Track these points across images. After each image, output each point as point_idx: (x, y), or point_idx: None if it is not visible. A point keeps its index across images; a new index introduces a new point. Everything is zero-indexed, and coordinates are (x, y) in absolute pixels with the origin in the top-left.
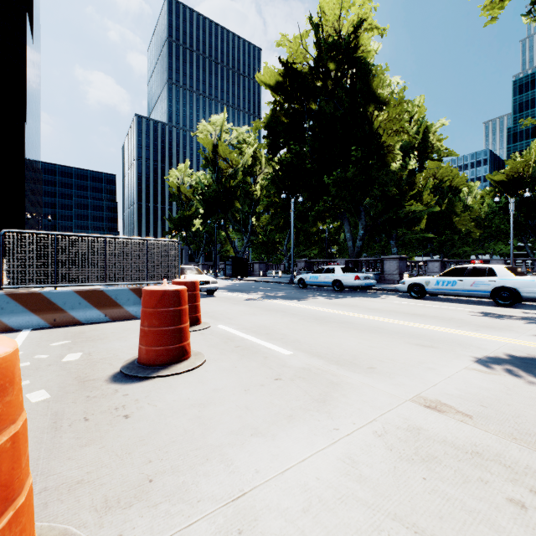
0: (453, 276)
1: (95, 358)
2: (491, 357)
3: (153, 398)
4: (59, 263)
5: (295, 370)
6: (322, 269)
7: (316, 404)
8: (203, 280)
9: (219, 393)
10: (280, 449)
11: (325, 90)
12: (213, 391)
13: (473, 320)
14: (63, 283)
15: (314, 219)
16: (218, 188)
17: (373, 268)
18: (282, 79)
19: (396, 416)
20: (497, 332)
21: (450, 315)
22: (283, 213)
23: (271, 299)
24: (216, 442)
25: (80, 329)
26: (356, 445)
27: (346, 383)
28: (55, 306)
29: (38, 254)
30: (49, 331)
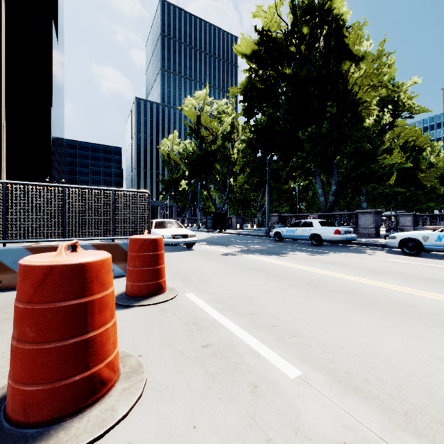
0: None
1: None
2: None
3: None
4: (8, 216)
5: None
6: (298, 223)
7: None
8: (181, 234)
9: None
10: None
11: (299, 53)
12: None
13: None
14: (13, 239)
15: (285, 178)
16: (200, 152)
17: (348, 222)
18: (258, 48)
19: None
20: None
21: None
22: (258, 173)
23: (250, 254)
24: None
25: None
26: None
27: None
28: (2, 266)
29: None
30: None
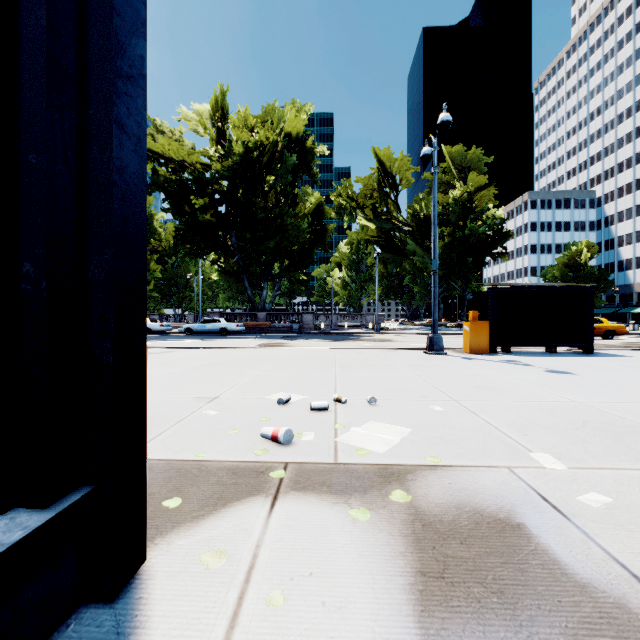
0: None
1: None
2: None
3: None
4: None
5: None
6: None
7: None
8: None
9: None
10: None
11: None
12: None
13: None
14: None
15: None
16: None
17: None
18: None
19: None
20: None
21: None
22: None
23: None
24: None
25: None
26: None
27: None
28: None
29: None
30: None
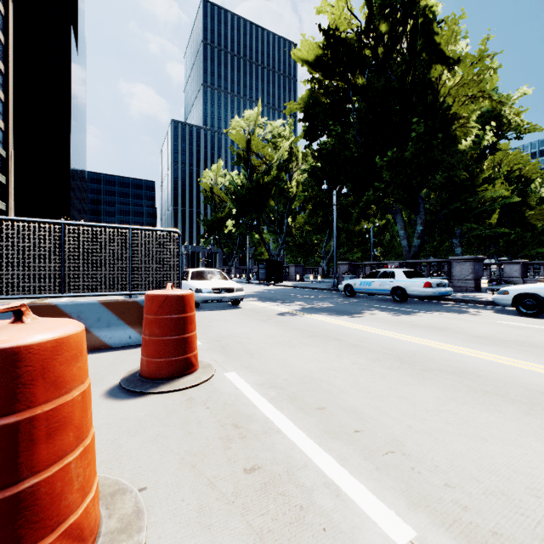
0: None
1: None
2: None
3: None
4: None
5: None
6: (376, 273)
7: None
8: (224, 287)
9: None
10: None
11: (375, 58)
12: None
13: None
14: None
15: (357, 217)
16: (250, 185)
17: (439, 272)
18: (323, 52)
19: None
20: None
21: None
22: (322, 210)
23: (314, 313)
24: None
25: None
26: None
27: None
28: None
29: None
30: None
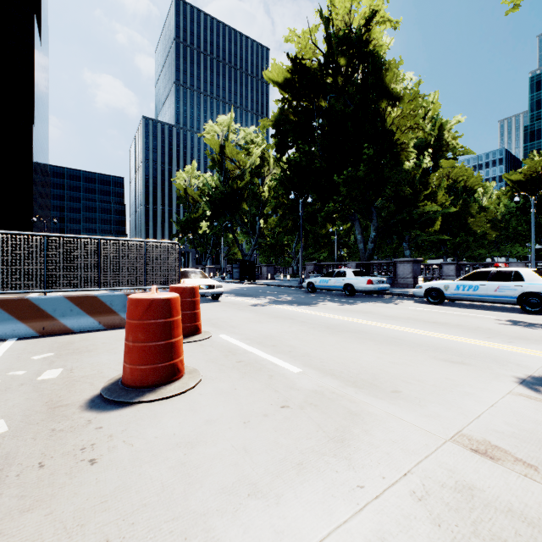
0: (475, 281)
1: (75, 376)
2: (536, 377)
3: (131, 433)
4: (48, 266)
5: (305, 394)
6: (332, 272)
7: (332, 444)
8: (207, 285)
9: (212, 426)
10: (286, 521)
11: (335, 86)
12: (206, 423)
13: (503, 329)
14: (53, 288)
15: (323, 220)
16: (225, 189)
17: (386, 271)
18: (291, 76)
19: (437, 466)
20: (534, 345)
21: (476, 323)
22: (291, 215)
23: (279, 304)
24: (201, 507)
25: (70, 339)
26: (389, 515)
27: (367, 414)
28: (44, 314)
29: (26, 257)
30: (36, 341)
